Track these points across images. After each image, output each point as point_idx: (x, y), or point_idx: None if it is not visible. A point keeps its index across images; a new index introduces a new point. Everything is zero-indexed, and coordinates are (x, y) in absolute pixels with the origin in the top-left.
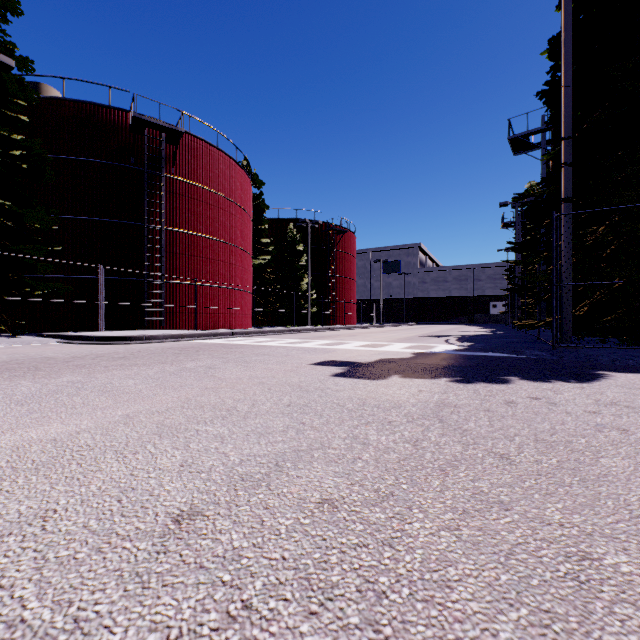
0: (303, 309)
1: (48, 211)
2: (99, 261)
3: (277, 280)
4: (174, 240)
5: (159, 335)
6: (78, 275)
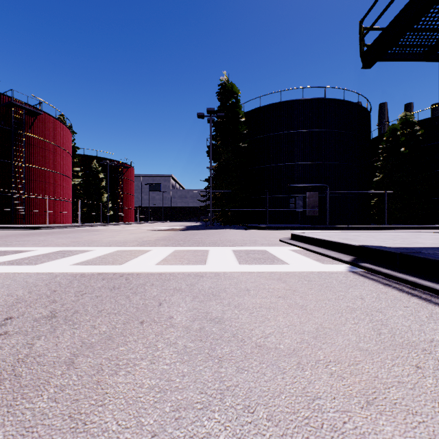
0: (104, 212)
1: None
2: None
3: (85, 194)
4: (30, 172)
5: (53, 226)
6: None
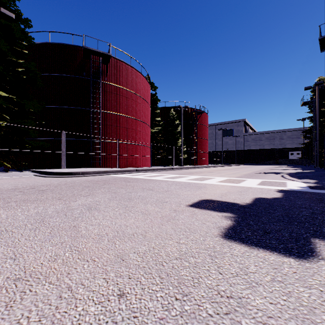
0: (178, 156)
1: (39, 103)
2: (67, 130)
3: (164, 140)
4: (106, 117)
5: (90, 171)
6: (56, 138)
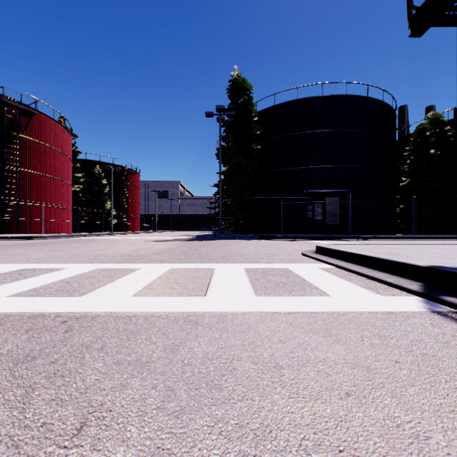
0: (107, 221)
1: None
2: None
3: (87, 202)
4: (25, 177)
5: (46, 235)
6: None
